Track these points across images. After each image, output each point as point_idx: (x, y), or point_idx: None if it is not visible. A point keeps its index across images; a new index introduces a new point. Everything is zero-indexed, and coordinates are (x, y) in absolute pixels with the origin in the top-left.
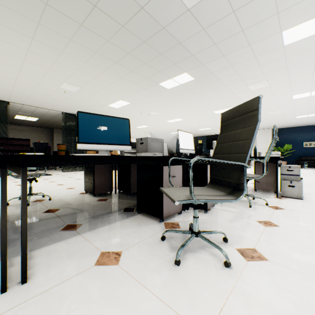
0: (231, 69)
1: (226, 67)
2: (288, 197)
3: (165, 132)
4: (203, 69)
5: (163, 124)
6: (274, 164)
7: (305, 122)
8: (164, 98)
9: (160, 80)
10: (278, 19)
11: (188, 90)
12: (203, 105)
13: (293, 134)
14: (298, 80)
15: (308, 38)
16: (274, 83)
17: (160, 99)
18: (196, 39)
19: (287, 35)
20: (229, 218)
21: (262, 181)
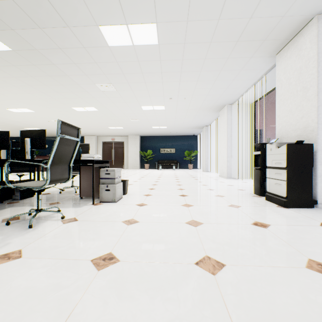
0: (63, 54)
1: (54, 48)
2: (105, 202)
3: (16, 126)
4: (17, 37)
5: (4, 113)
6: (99, 168)
7: (160, 133)
8: None
9: None
10: (86, 5)
11: (13, 66)
12: (53, 96)
13: (154, 141)
14: (139, 92)
15: (128, 48)
16: (121, 89)
17: None
18: None
19: (106, 33)
20: None
21: (87, 187)
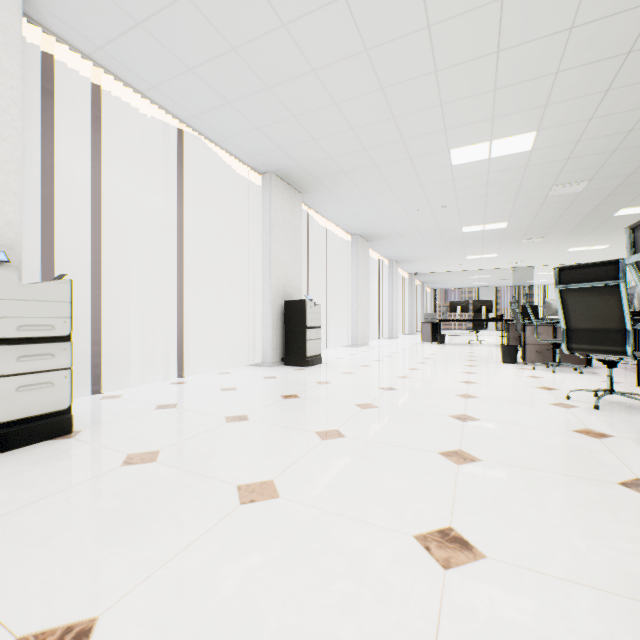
0: None
1: None
2: None
3: None
4: None
5: None
6: None
7: None
8: None
9: None
10: None
11: None
12: None
13: None
14: None
15: None
16: None
17: None
18: None
19: None
20: None
21: None
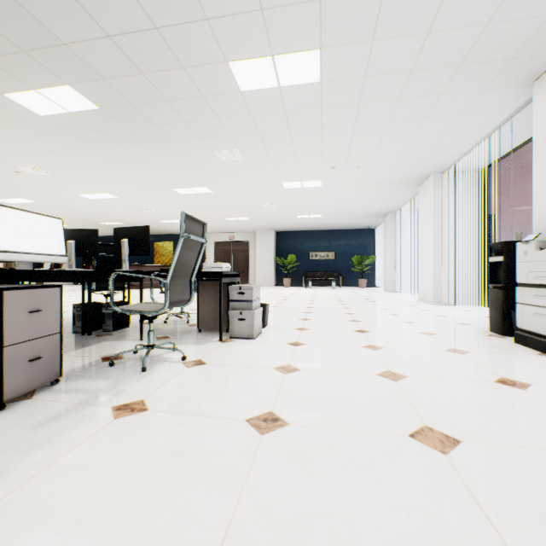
0: (171, 109)
1: (158, 101)
2: (238, 338)
3: (89, 220)
4: (108, 89)
5: (75, 202)
6: (226, 284)
7: (310, 226)
8: (42, 138)
9: (2, 86)
10: (214, 33)
11: (97, 132)
12: (148, 173)
13: (299, 240)
14: (281, 160)
15: (270, 91)
16: (252, 157)
17: (33, 138)
18: (52, 1)
19: (239, 72)
20: (52, 413)
21: (209, 314)
